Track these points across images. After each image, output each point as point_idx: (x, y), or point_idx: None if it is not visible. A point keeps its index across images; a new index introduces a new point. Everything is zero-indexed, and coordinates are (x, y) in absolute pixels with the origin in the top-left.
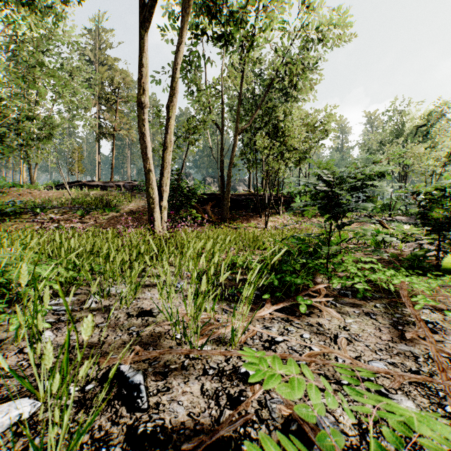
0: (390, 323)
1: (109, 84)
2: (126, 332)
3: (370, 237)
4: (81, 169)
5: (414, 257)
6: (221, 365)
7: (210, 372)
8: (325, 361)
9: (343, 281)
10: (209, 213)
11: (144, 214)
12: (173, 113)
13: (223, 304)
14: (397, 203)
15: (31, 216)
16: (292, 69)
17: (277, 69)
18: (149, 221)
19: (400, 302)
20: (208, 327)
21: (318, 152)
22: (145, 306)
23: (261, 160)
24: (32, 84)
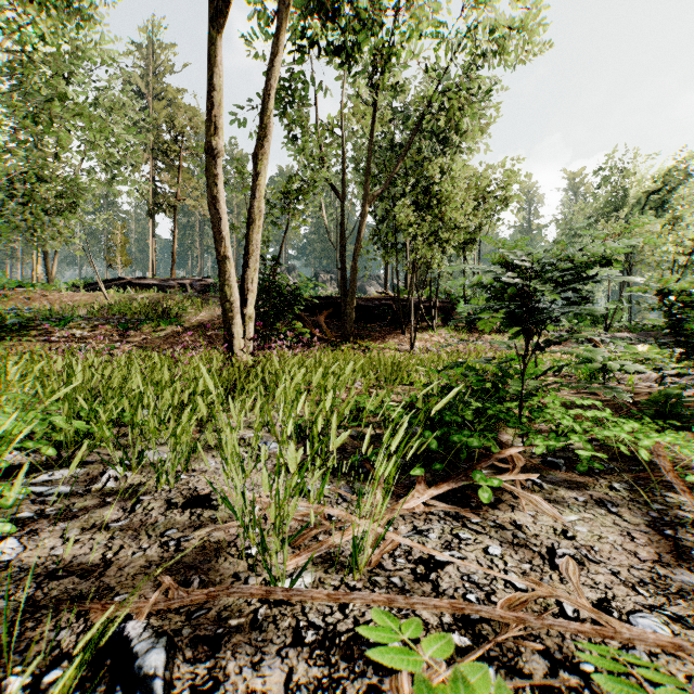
0: (646, 523)
1: (168, 127)
2: (157, 542)
3: (597, 363)
4: (125, 260)
5: (662, 398)
6: (331, 619)
7: (307, 637)
8: (545, 619)
9: (554, 442)
10: (323, 328)
11: (221, 329)
12: (264, 167)
13: (339, 483)
14: (617, 312)
15: (45, 332)
16: (453, 102)
17: (429, 101)
18: (224, 339)
19: (657, 481)
20: (309, 531)
21: (493, 232)
22: (202, 486)
23: (404, 244)
24: (46, 127)
